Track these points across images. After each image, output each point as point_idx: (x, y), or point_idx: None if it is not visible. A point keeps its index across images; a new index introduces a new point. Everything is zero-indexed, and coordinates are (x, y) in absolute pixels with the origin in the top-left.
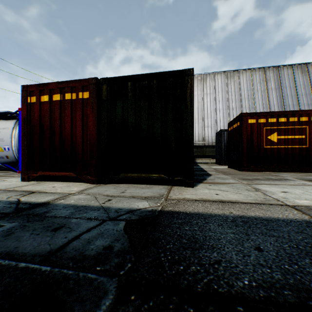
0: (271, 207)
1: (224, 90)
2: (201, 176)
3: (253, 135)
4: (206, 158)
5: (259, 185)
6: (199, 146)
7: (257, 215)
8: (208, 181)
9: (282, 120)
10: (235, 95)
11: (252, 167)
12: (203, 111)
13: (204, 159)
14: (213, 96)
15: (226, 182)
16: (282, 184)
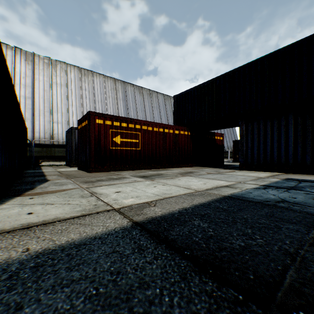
0: (96, 218)
1: (78, 87)
2: (30, 184)
3: (101, 135)
4: (55, 159)
5: (99, 187)
6: (46, 145)
7: (70, 239)
8: (36, 191)
9: (124, 125)
10: (89, 95)
11: (100, 168)
12: (52, 103)
13: (53, 160)
14: (65, 89)
15: (62, 189)
16: (120, 183)
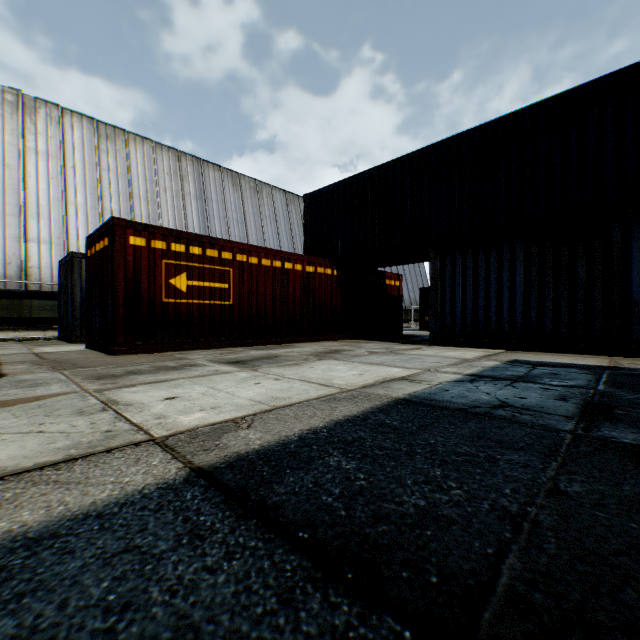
0: (102, 464)
1: (92, 163)
2: None
3: (141, 273)
4: (33, 326)
5: (129, 388)
6: (9, 293)
7: (18, 525)
8: None
9: (196, 252)
10: (118, 183)
11: (139, 344)
12: (24, 195)
13: (27, 328)
14: (60, 166)
15: (34, 396)
16: (181, 378)
